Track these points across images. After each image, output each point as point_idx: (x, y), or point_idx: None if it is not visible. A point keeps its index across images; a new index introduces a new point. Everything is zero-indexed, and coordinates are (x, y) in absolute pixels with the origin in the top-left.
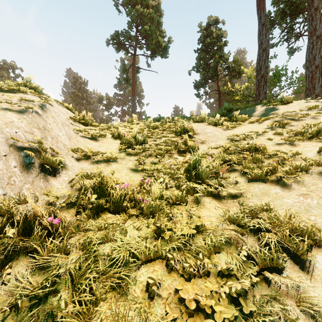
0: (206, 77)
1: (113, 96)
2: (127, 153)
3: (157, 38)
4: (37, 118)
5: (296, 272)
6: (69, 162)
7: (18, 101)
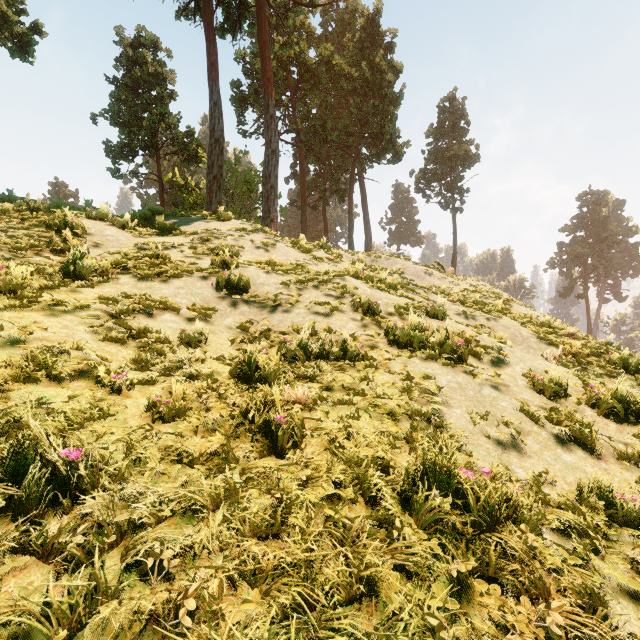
0: (134, 142)
1: None
2: None
3: None
4: None
5: (146, 319)
6: None
7: None
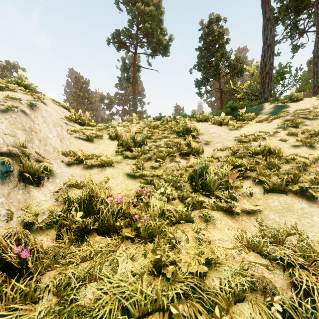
0: (207, 75)
1: (114, 95)
2: (124, 156)
3: (158, 36)
4: (23, 118)
5: None
6: (57, 168)
7: (3, 100)
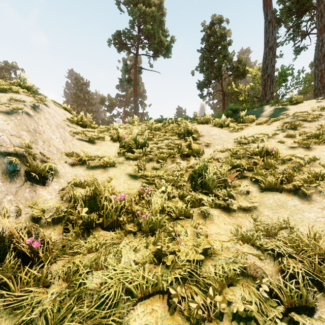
0: (210, 77)
1: (115, 97)
2: (126, 157)
3: (159, 37)
4: (27, 120)
5: None
6: (61, 168)
7: (7, 102)
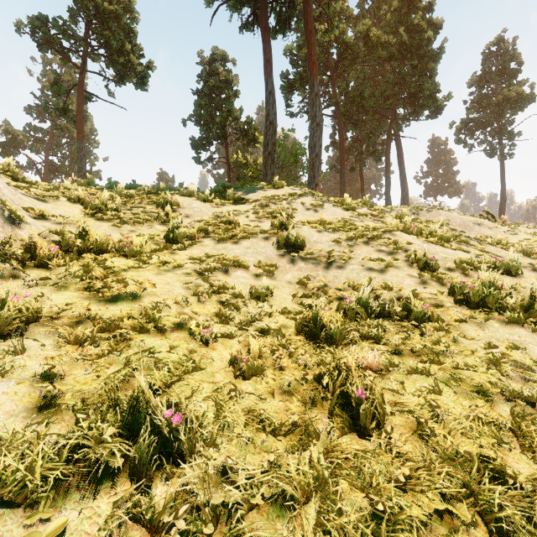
0: (210, 135)
1: (23, 129)
2: (97, 219)
3: (127, 55)
4: None
5: (223, 275)
6: (28, 218)
7: None
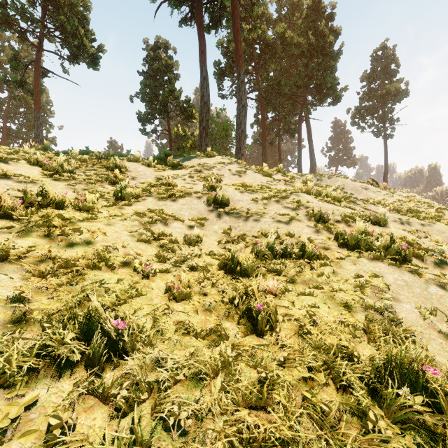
0: (154, 110)
1: None
2: (54, 179)
3: (81, 38)
4: None
5: (162, 226)
6: None
7: None
